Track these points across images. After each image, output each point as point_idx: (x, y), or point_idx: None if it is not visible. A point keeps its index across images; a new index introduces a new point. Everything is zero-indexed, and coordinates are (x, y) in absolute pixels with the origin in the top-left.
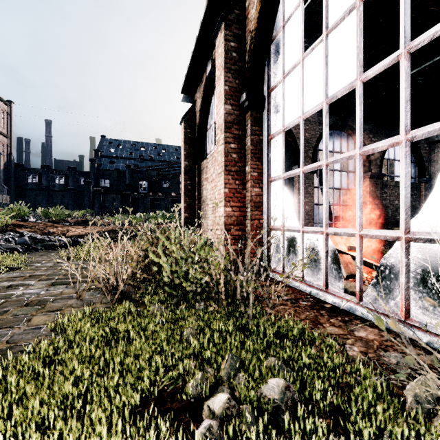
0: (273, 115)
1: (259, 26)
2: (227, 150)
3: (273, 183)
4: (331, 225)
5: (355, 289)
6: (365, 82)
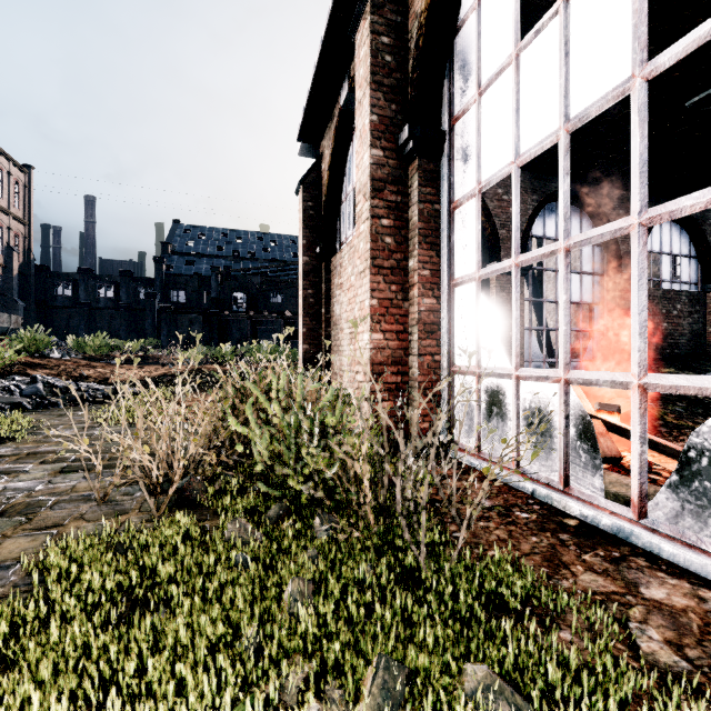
0: (460, 166)
1: (434, 3)
2: (375, 231)
3: (459, 288)
4: (550, 365)
5: (621, 489)
6: (615, 116)
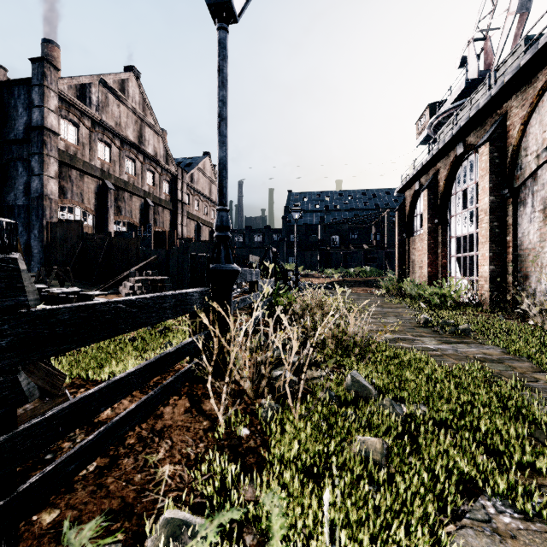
0: (452, 228)
1: (444, 192)
2: (428, 244)
3: (451, 258)
4: None
5: None
6: None
